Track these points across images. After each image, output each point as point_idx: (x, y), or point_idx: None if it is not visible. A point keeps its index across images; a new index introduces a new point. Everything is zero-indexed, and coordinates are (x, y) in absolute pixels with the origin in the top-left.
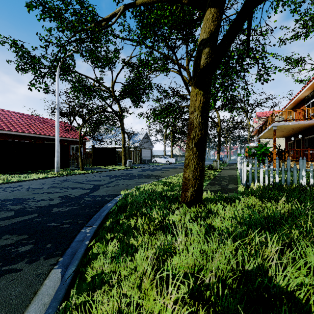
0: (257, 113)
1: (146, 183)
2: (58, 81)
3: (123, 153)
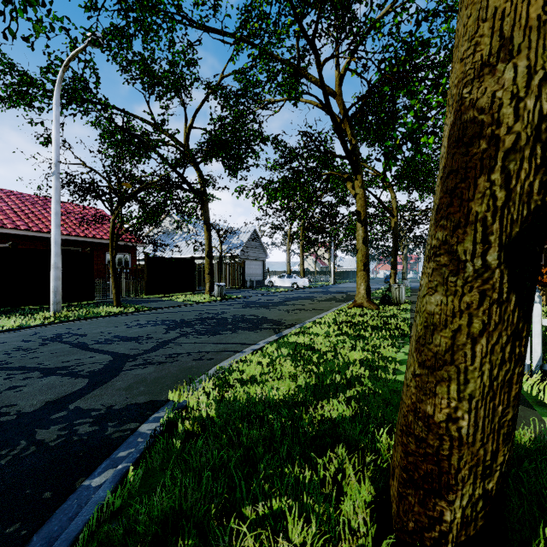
0: None
1: (249, 347)
2: (57, 113)
3: (208, 270)
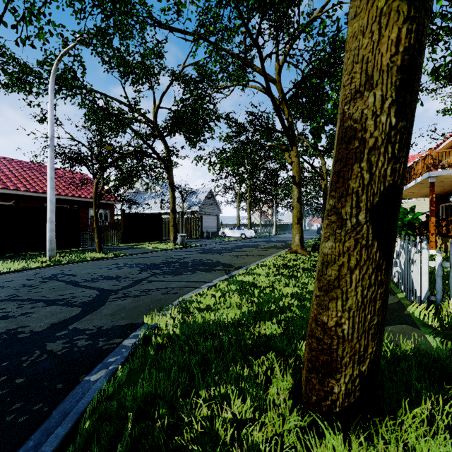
0: None
1: (205, 284)
2: (52, 97)
3: (173, 223)
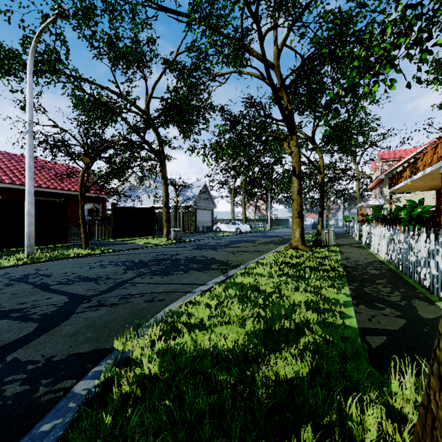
0: (379, 153)
1: (199, 287)
2: (30, 78)
3: (166, 217)
